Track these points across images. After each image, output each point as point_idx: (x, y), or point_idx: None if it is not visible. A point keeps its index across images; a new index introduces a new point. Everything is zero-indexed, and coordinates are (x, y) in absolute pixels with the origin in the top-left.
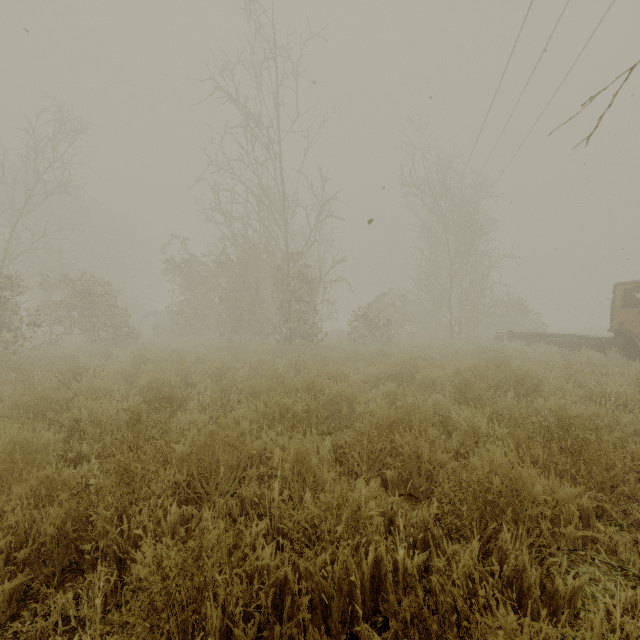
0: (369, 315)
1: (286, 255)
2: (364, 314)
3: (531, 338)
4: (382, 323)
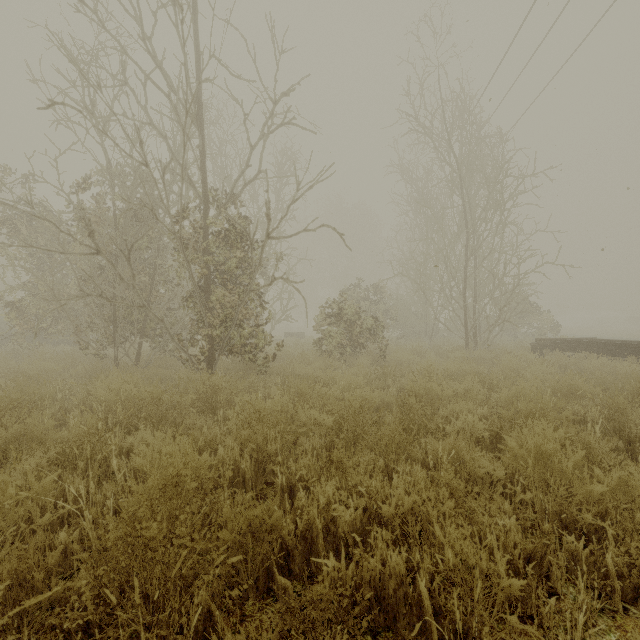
0: (350, 312)
1: (202, 193)
2: (342, 311)
3: (596, 348)
4: (370, 325)
